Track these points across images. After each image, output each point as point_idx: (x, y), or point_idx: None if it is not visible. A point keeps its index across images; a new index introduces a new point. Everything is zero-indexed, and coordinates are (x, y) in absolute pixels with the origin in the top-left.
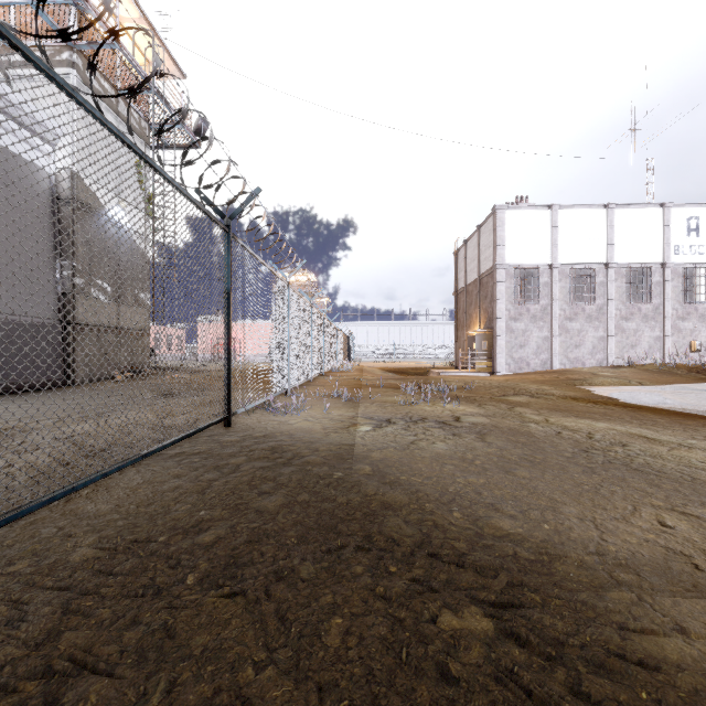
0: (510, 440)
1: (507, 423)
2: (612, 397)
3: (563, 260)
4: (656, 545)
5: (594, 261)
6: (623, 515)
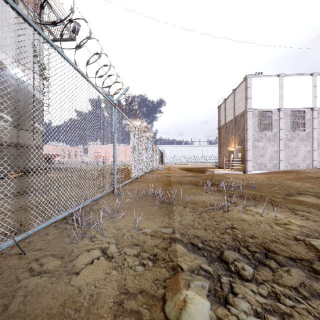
0: None
1: None
2: None
3: (286, 106)
4: None
5: (304, 107)
6: None
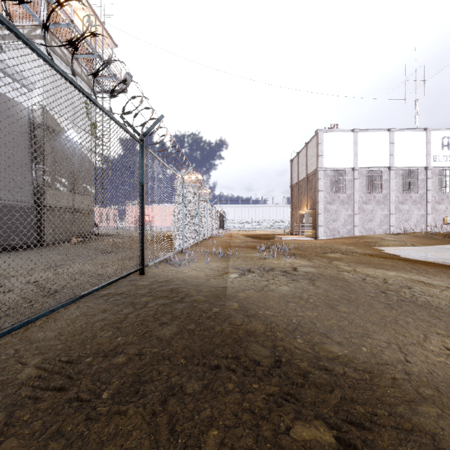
0: (331, 284)
1: (329, 272)
2: (396, 254)
3: (361, 165)
4: (447, 366)
5: (381, 166)
6: (418, 341)
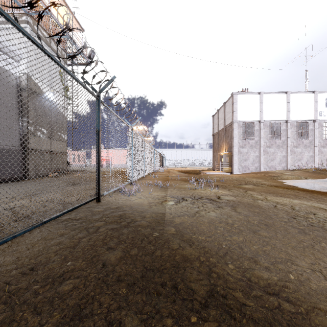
0: (250, 211)
1: (246, 200)
2: (295, 185)
3: (265, 119)
4: None
5: (280, 119)
6: None
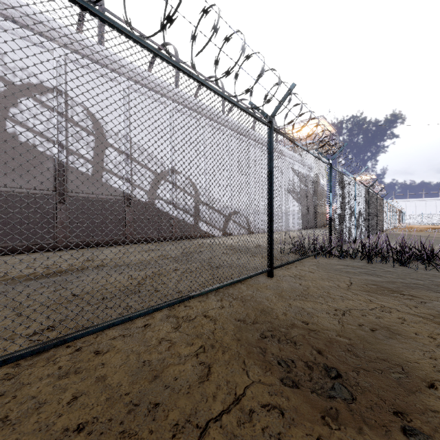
0: None
1: None
2: None
3: None
4: None
5: None
6: None
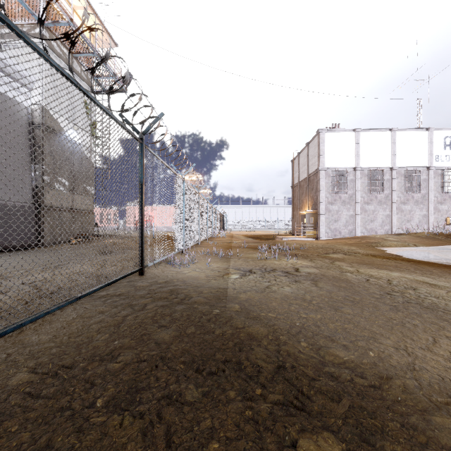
0: (335, 285)
1: (331, 272)
2: (399, 255)
3: (362, 165)
4: None
5: (383, 166)
6: (427, 345)
